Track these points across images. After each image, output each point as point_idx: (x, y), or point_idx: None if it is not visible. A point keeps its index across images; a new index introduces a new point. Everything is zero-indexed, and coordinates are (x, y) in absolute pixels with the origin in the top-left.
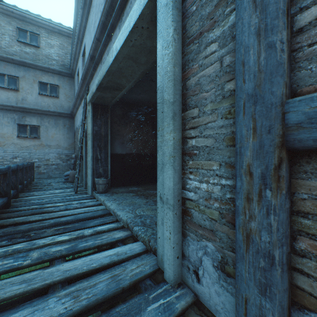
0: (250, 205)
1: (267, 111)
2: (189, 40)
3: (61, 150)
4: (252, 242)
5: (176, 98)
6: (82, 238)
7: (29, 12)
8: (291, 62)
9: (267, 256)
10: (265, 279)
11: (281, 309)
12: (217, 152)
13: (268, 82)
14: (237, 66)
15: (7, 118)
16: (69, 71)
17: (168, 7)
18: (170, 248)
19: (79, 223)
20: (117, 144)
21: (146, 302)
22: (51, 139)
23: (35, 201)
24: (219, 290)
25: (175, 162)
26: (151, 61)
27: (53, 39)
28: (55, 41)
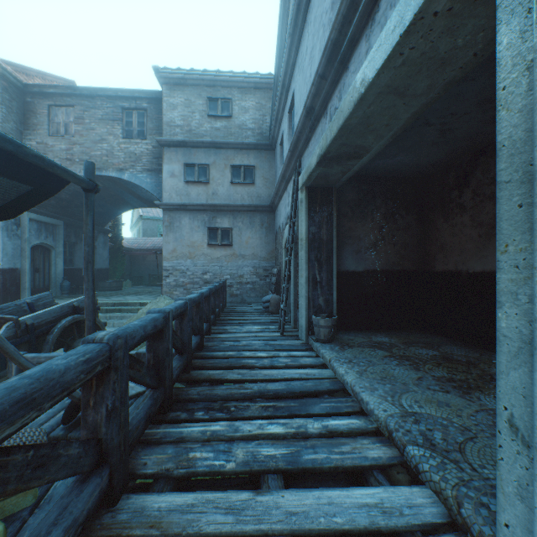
0: None
1: None
2: None
3: (257, 262)
4: None
5: None
6: (305, 439)
7: (220, 71)
8: None
9: None
10: None
11: None
12: None
13: None
14: None
15: (197, 221)
16: (268, 140)
17: None
18: None
19: (295, 402)
20: (347, 255)
21: None
22: (245, 246)
23: (230, 344)
24: None
25: None
26: (441, 84)
27: (248, 99)
28: (250, 102)
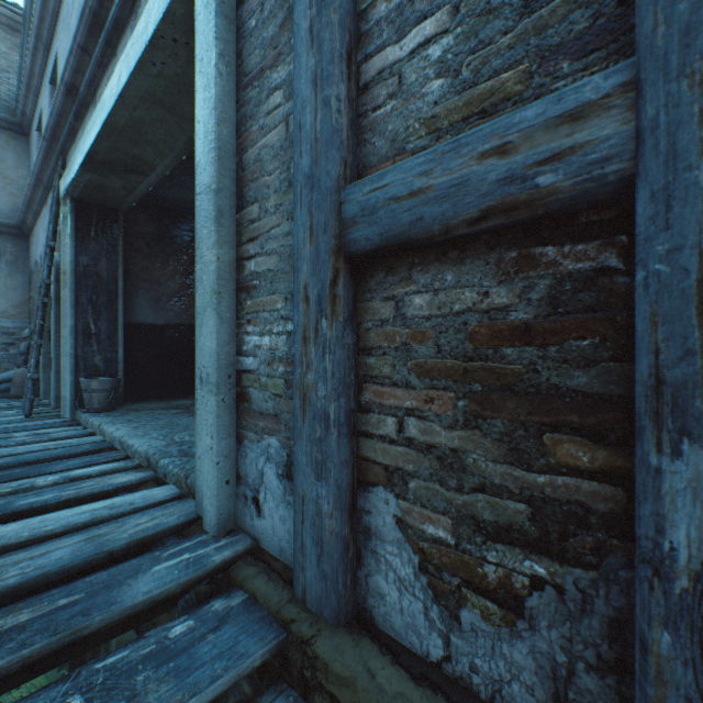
0: (307, 349)
1: (324, 201)
2: (247, 79)
3: None
4: (309, 405)
5: (223, 185)
6: (29, 491)
7: None
8: (358, 132)
9: (323, 419)
10: (322, 453)
11: (337, 491)
12: (282, 279)
13: (324, 158)
14: (294, 130)
15: None
16: (14, 116)
17: (209, 11)
18: (212, 466)
19: (26, 468)
20: (142, 302)
21: (155, 561)
22: None
23: None
24: (285, 513)
25: (221, 304)
26: None
27: None
28: None
